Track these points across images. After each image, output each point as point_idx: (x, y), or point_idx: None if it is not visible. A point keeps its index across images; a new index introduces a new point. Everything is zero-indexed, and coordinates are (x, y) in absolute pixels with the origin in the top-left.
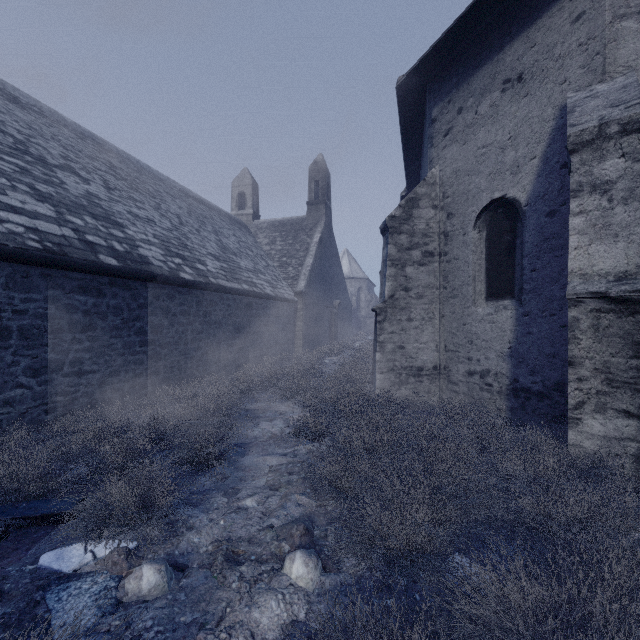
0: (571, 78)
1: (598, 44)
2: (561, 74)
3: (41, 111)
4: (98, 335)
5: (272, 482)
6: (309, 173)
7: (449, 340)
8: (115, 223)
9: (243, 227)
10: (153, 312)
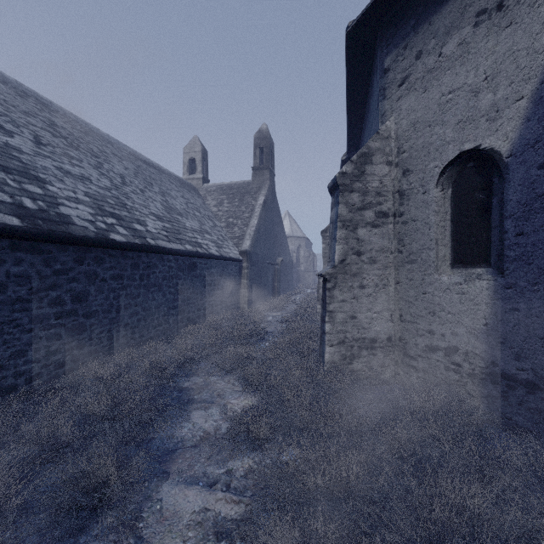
0: None
1: None
2: None
3: None
4: None
5: None
6: (254, 141)
7: (405, 309)
8: (34, 178)
9: (193, 190)
10: (75, 278)
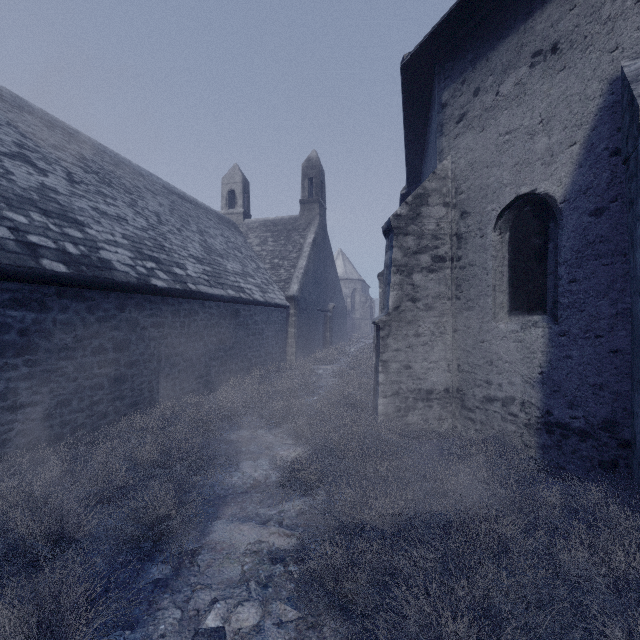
0: (625, 43)
1: None
2: (611, 39)
3: None
4: (41, 358)
5: (247, 574)
6: (302, 170)
7: (463, 359)
8: (73, 221)
9: (233, 227)
10: (116, 326)
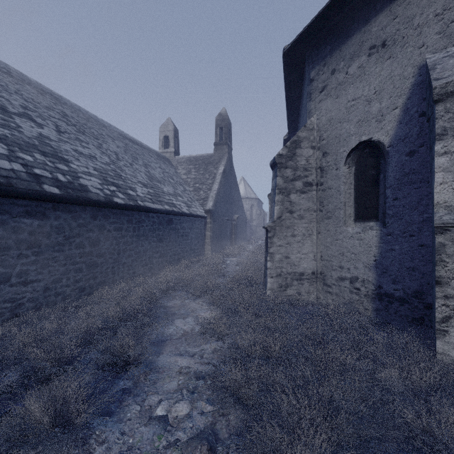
0: (428, 43)
1: (453, 13)
2: (420, 40)
3: (9, 72)
4: (42, 250)
5: (181, 386)
6: (215, 122)
7: (324, 252)
8: (61, 159)
9: (167, 161)
10: (91, 229)
